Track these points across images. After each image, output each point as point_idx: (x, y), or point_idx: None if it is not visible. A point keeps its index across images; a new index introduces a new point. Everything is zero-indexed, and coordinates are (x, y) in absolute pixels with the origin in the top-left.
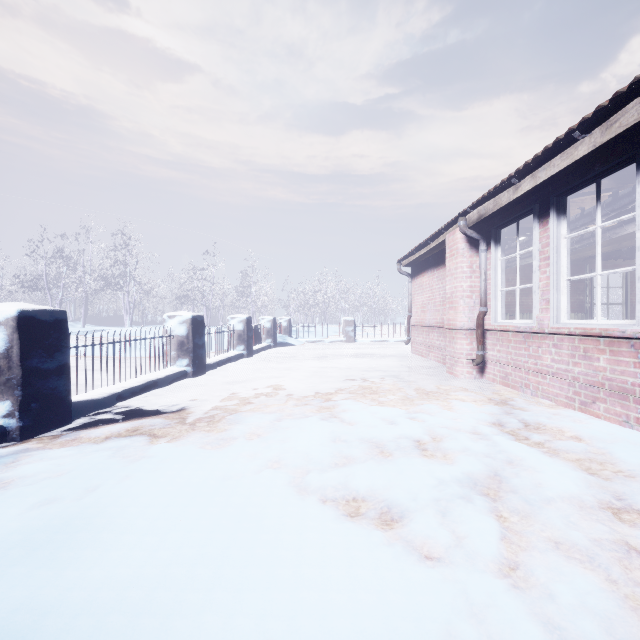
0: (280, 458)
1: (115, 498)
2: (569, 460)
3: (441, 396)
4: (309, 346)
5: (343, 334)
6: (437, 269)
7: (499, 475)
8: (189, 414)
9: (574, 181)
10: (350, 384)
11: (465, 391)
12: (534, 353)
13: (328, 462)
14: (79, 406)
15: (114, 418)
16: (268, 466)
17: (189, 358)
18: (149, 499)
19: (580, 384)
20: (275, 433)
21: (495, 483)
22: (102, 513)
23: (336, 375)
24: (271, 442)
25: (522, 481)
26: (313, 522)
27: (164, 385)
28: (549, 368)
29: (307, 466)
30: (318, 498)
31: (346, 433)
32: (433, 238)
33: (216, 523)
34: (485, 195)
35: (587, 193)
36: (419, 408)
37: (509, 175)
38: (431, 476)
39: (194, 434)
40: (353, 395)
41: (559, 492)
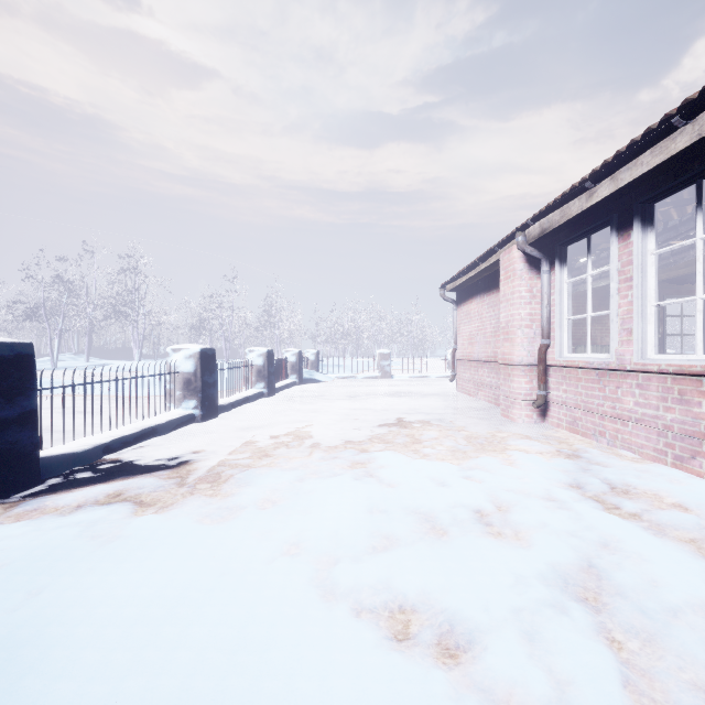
0: (300, 539)
1: (63, 610)
2: (681, 541)
3: (499, 446)
4: (339, 383)
5: (378, 369)
6: (488, 294)
7: (595, 567)
8: (190, 472)
9: (666, 183)
10: (388, 430)
11: (527, 440)
12: (611, 394)
13: (363, 546)
14: (52, 462)
15: (95, 477)
16: (283, 552)
17: (197, 399)
18: (111, 611)
19: (674, 434)
20: (295, 500)
21: (592, 580)
22: (36, 639)
23: (371, 419)
24: (289, 514)
25: (629, 577)
26: (343, 655)
27: (165, 432)
28: (632, 413)
29: (335, 552)
30: (350, 608)
31: (386, 500)
32: (484, 258)
33: (200, 658)
34: (550, 204)
35: (671, 203)
36: (474, 463)
37: (582, 178)
38: (504, 569)
39: (191, 501)
40: (392, 445)
41: (685, 597)
